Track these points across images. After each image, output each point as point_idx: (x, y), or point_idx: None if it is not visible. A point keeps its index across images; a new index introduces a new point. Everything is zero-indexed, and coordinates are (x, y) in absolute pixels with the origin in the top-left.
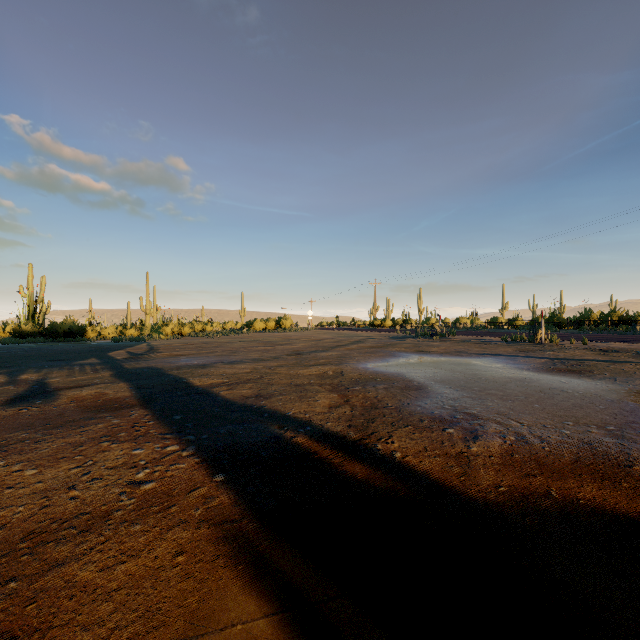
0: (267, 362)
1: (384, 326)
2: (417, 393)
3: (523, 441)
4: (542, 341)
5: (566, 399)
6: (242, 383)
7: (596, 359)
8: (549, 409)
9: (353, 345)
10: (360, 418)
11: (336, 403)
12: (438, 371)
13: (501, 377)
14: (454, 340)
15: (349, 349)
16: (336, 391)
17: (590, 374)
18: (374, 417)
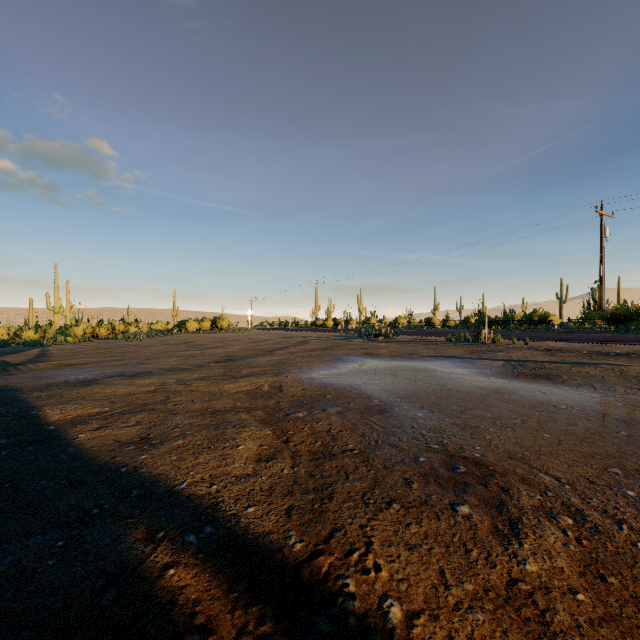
0: (185, 373)
1: (326, 326)
2: (383, 419)
3: (591, 527)
4: (486, 341)
5: (571, 421)
6: (129, 413)
7: (551, 360)
8: (567, 442)
9: (295, 347)
10: (307, 485)
11: (269, 448)
12: (398, 381)
13: (473, 387)
14: (399, 340)
15: (290, 352)
16: (271, 421)
17: (561, 380)
18: (331, 481)
